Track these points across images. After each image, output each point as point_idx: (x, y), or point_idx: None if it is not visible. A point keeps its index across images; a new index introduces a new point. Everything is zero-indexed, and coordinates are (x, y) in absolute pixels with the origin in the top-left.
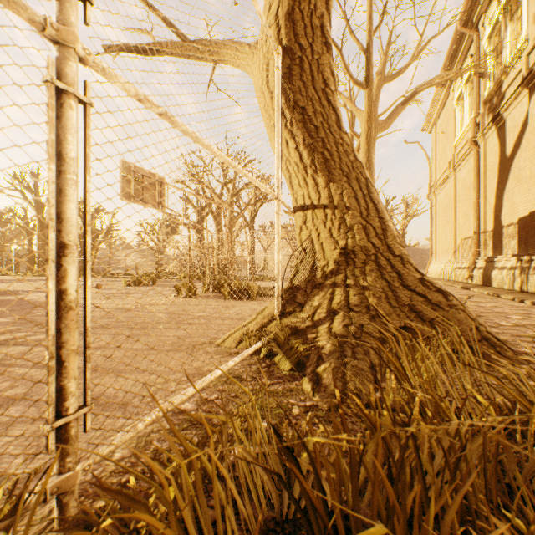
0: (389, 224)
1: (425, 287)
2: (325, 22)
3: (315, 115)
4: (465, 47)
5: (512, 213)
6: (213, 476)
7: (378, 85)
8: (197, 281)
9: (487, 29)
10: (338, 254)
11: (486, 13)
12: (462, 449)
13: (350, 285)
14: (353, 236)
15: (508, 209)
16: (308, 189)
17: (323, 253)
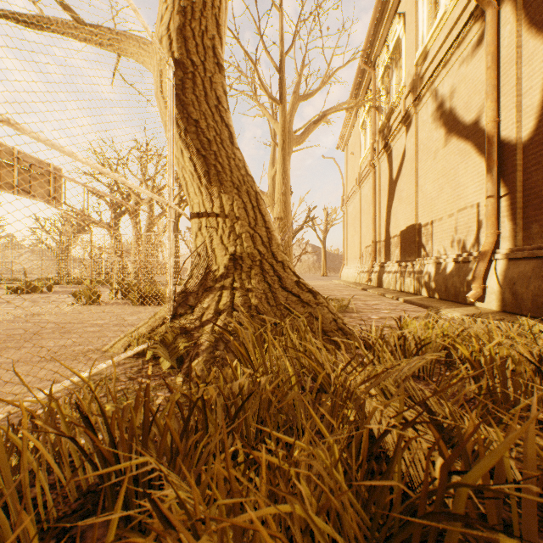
0: (275, 234)
1: (300, 288)
2: (217, 44)
3: (208, 129)
4: (366, 81)
5: (397, 227)
6: (25, 451)
7: (293, 103)
8: (108, 286)
9: (381, 70)
10: (228, 260)
11: (380, 57)
12: (243, 402)
13: (237, 288)
14: (241, 244)
15: (394, 223)
16: (203, 198)
17: (215, 259)
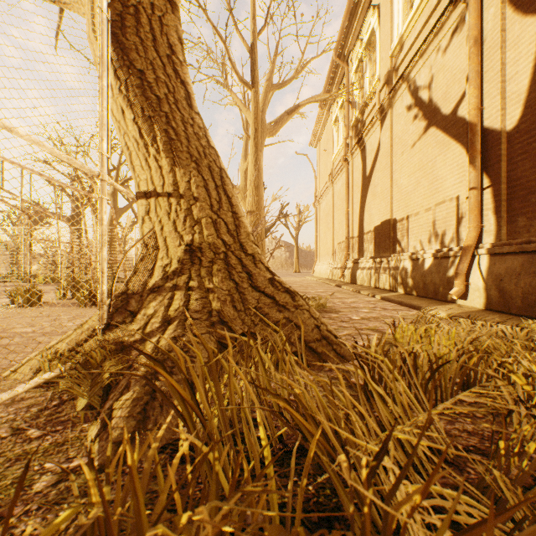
0: (244, 220)
1: (275, 287)
2: None
3: (158, 84)
4: (339, 76)
5: (370, 222)
6: None
7: (266, 91)
8: None
9: (354, 65)
10: (183, 251)
11: (354, 51)
12: None
13: (194, 287)
14: (201, 231)
15: (368, 219)
16: (152, 172)
17: (166, 250)
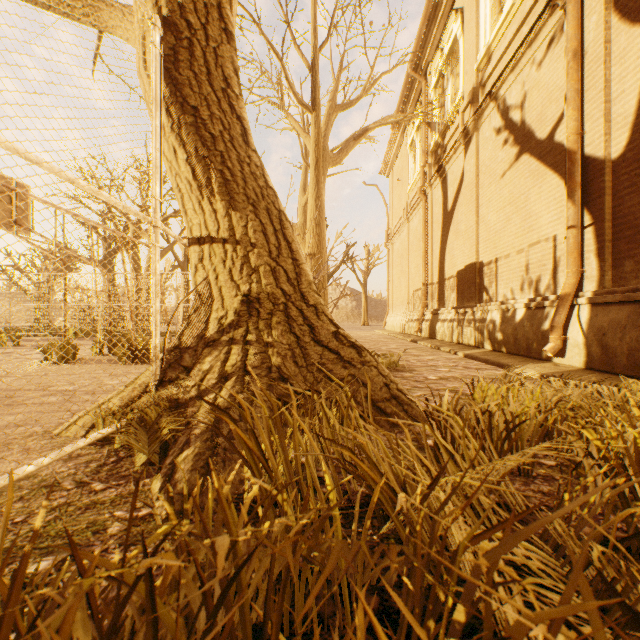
0: (305, 268)
1: (340, 342)
2: (224, 2)
3: (212, 121)
4: (416, 92)
5: (453, 266)
6: None
7: (329, 113)
8: None
9: (434, 79)
10: (239, 302)
11: (433, 62)
12: (238, 571)
13: (252, 341)
14: (259, 281)
15: (450, 262)
16: (206, 216)
17: (222, 301)
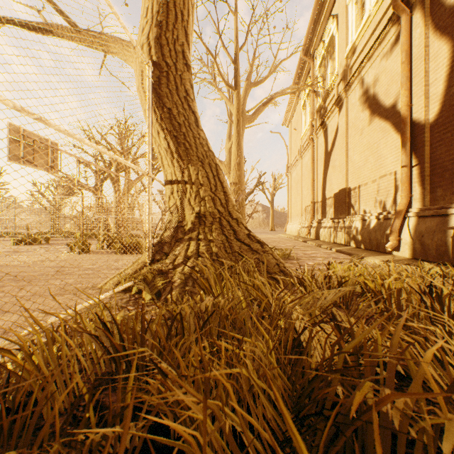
0: (231, 197)
1: (251, 239)
2: (186, 49)
3: (179, 115)
4: (306, 70)
5: (331, 190)
6: (63, 345)
7: (246, 88)
8: (94, 239)
9: (318, 61)
10: (194, 217)
11: (317, 50)
12: (208, 317)
13: (201, 239)
14: (205, 205)
15: (329, 187)
16: (175, 169)
17: (184, 216)
